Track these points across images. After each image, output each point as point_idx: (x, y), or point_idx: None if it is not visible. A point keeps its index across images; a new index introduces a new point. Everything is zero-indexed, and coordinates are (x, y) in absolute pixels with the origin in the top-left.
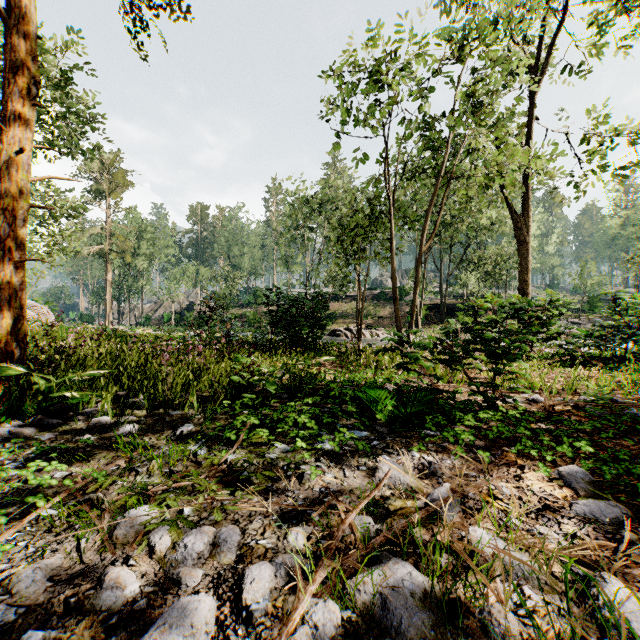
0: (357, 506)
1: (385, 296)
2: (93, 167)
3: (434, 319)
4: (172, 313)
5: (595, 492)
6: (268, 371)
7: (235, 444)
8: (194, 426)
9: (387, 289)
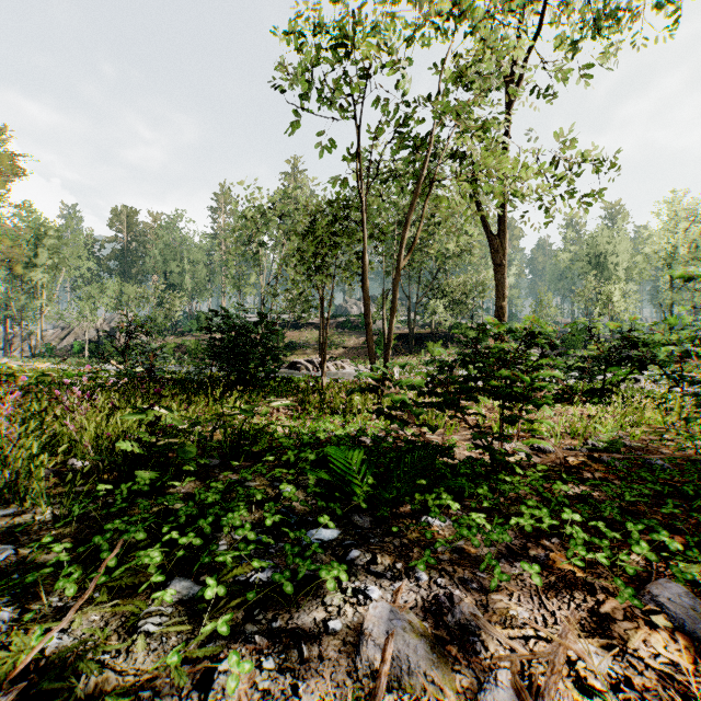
0: None
1: (350, 324)
2: None
3: (402, 349)
4: (85, 342)
5: None
6: (189, 426)
7: (71, 608)
8: (17, 549)
9: (352, 317)
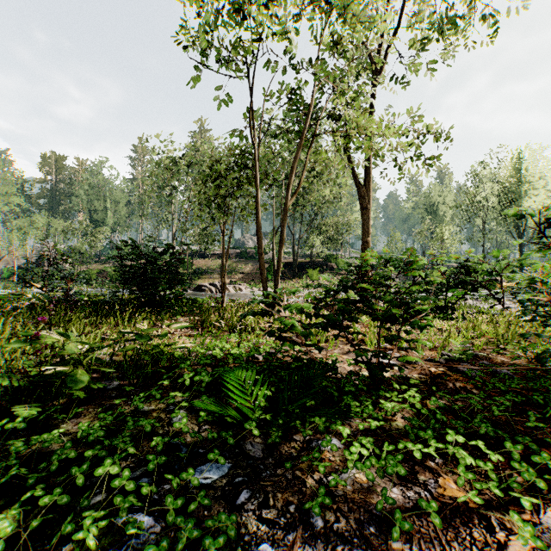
0: None
1: (247, 254)
2: None
3: (288, 275)
4: (15, 268)
5: None
6: (87, 351)
7: None
8: None
9: (249, 248)
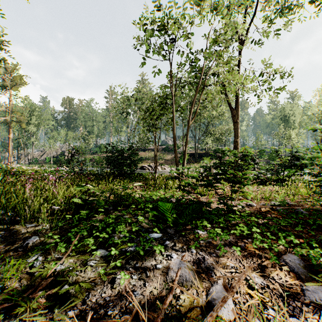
0: (156, 319)
1: (168, 149)
2: (0, 71)
3: (192, 160)
4: (51, 157)
5: (312, 277)
6: (100, 193)
7: (64, 256)
8: (39, 238)
9: (169, 145)
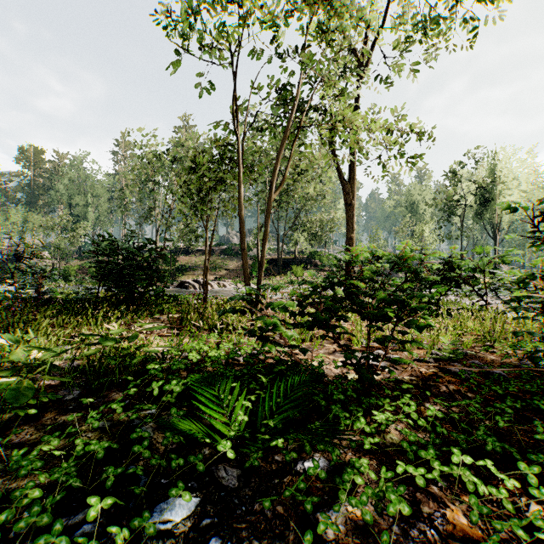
0: None
1: (232, 251)
2: None
3: (273, 271)
4: None
5: None
6: (42, 356)
7: None
8: None
9: (233, 245)
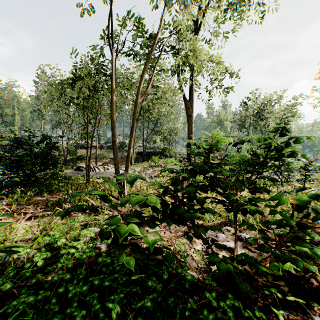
0: None
1: None
2: None
3: (140, 159)
4: None
5: None
6: None
7: None
8: None
9: None
